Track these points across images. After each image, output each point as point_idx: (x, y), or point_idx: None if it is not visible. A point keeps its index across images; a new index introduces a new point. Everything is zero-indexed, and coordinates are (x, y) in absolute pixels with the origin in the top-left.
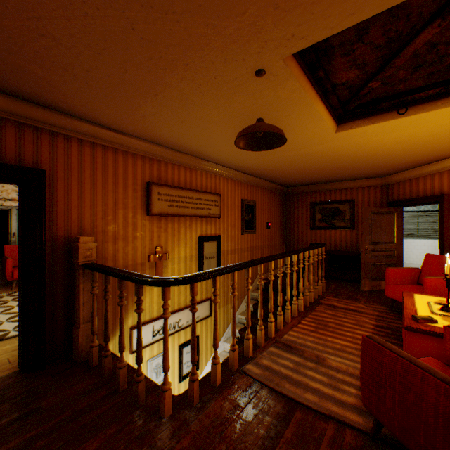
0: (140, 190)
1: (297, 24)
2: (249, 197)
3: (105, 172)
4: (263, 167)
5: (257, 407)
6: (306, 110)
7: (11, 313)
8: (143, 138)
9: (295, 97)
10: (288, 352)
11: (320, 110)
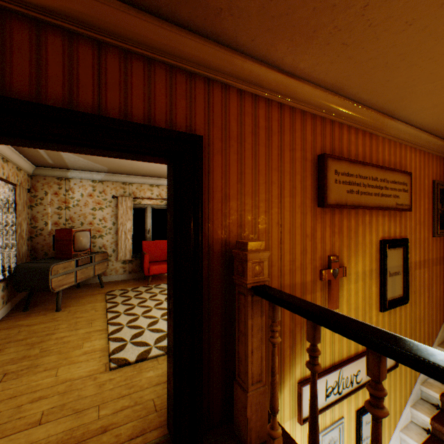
0: (309, 167)
1: None
2: (441, 177)
3: (267, 141)
4: None
5: None
6: None
7: (150, 317)
8: (318, 84)
9: None
10: None
11: None
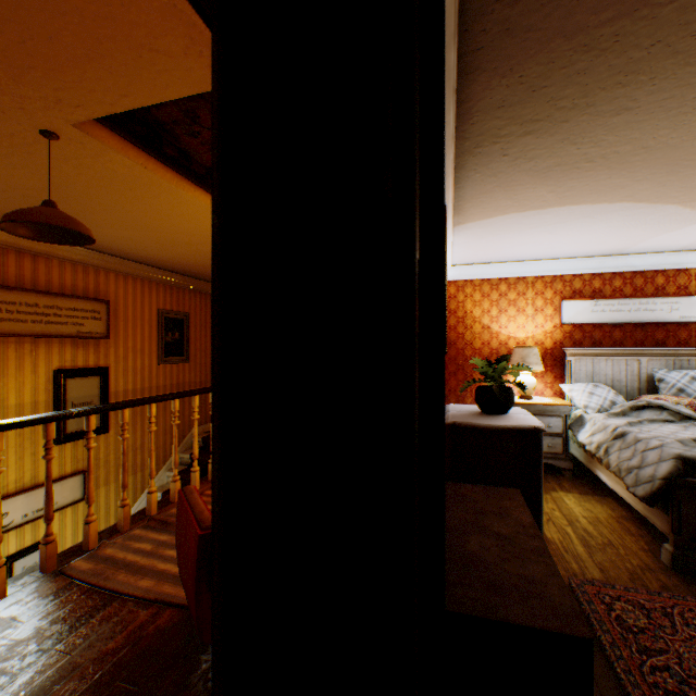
0: None
1: (52, 88)
2: (177, 306)
3: None
4: (187, 263)
5: (50, 616)
6: (177, 195)
7: None
8: None
9: (142, 176)
10: (160, 531)
11: (200, 197)
